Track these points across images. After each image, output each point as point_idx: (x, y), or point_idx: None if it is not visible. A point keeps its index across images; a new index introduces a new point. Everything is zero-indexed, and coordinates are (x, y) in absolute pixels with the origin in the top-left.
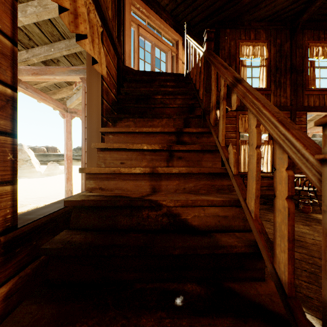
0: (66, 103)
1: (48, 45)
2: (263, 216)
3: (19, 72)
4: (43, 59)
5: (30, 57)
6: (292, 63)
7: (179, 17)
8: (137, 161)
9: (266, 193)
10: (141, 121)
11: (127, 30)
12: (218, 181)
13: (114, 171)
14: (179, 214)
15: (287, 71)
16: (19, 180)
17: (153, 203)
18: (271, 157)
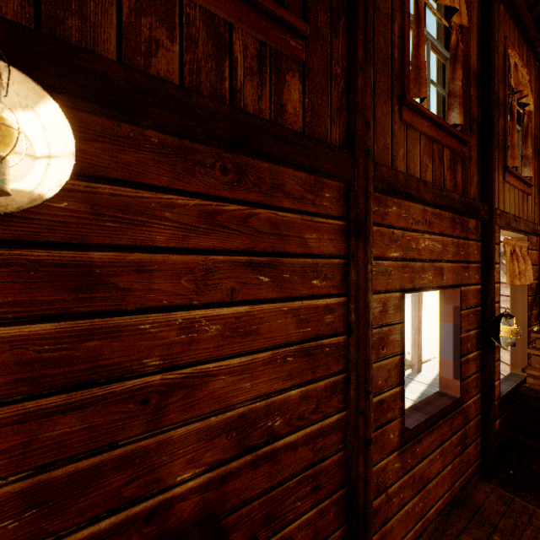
0: None
1: None
2: None
3: None
4: None
5: None
6: None
7: None
8: None
9: None
10: None
11: None
12: None
13: None
14: None
15: None
16: None
17: None
18: None
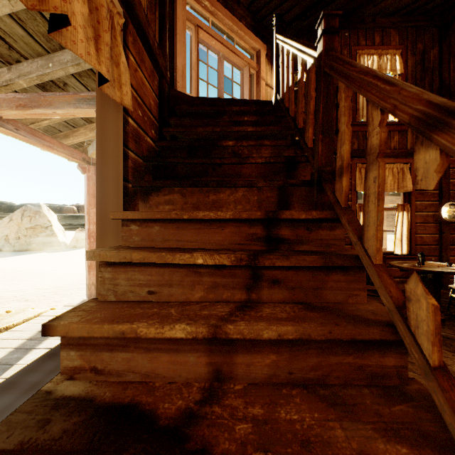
0: (87, 150)
1: (44, 57)
2: None
3: None
4: (36, 81)
5: (14, 78)
6: (443, 81)
7: (262, 14)
8: (183, 289)
9: (401, 288)
10: (195, 192)
11: (179, 34)
12: (374, 357)
13: (122, 334)
14: None
15: (435, 93)
16: (34, 255)
17: None
18: (407, 230)
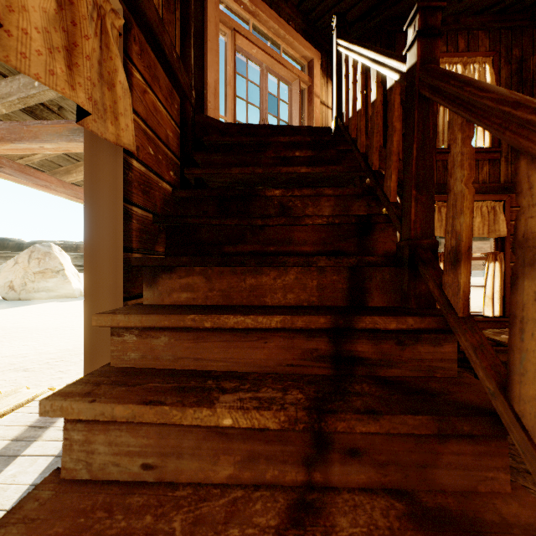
0: None
1: None
2: (518, 451)
3: None
4: (18, 106)
5: None
6: None
7: (315, 14)
8: (200, 461)
9: None
10: (225, 274)
11: (211, 41)
12: None
13: None
14: None
15: None
16: (43, 305)
17: None
18: (500, 286)
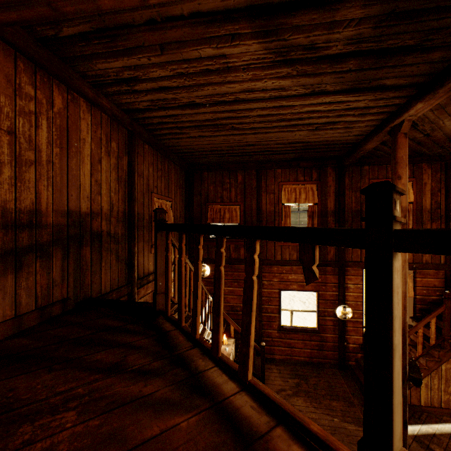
0: None
1: None
2: None
3: None
4: None
5: None
6: None
7: None
8: None
9: None
10: None
11: None
12: None
13: None
14: None
15: None
16: None
17: None
18: None
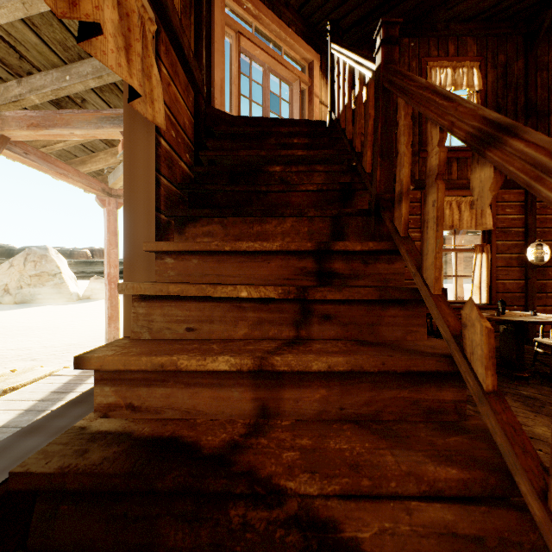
0: (107, 179)
1: (60, 68)
2: None
3: (4, 123)
4: (50, 97)
5: (25, 93)
6: (529, 99)
7: (315, 18)
8: (226, 325)
9: None
10: (238, 223)
11: (217, 42)
12: (431, 391)
13: (161, 367)
14: (334, 523)
15: (519, 113)
16: (40, 308)
17: (260, 484)
18: (487, 275)
